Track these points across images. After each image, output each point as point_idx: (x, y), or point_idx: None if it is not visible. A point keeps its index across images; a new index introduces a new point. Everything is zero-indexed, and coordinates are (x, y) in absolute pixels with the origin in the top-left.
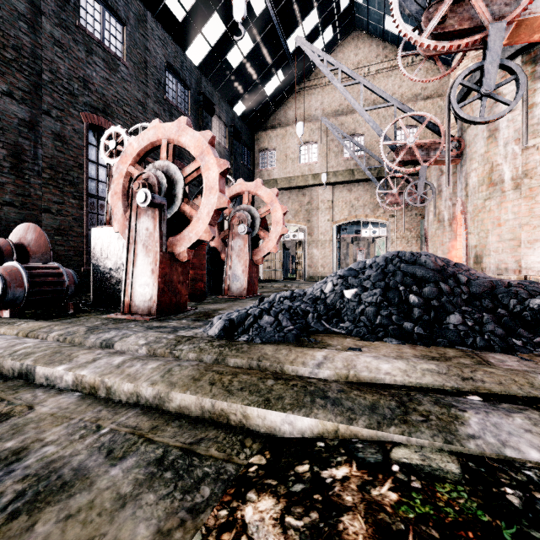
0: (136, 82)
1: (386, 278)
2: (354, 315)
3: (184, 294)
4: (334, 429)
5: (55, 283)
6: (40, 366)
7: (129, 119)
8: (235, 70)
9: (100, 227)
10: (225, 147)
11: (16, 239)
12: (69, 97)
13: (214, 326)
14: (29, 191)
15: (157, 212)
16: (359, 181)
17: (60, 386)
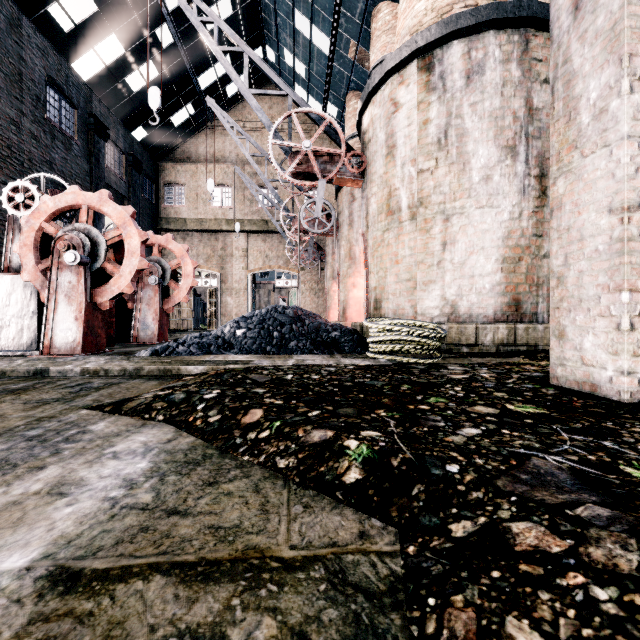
0: (8, 97)
1: (264, 323)
2: (241, 345)
3: (103, 338)
4: (212, 367)
5: None
6: (52, 367)
7: None
8: (136, 94)
9: None
10: (122, 177)
11: None
12: None
13: (144, 354)
14: None
15: (82, 269)
16: (273, 233)
17: (71, 375)
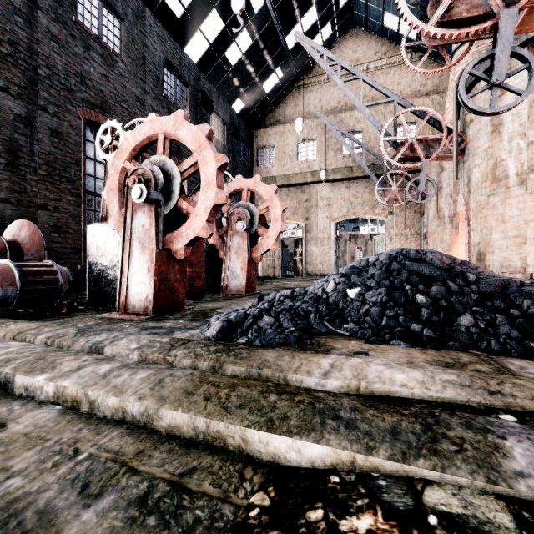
0: (134, 78)
1: (390, 277)
2: (358, 315)
3: (181, 293)
4: (350, 460)
5: (48, 282)
6: (19, 375)
7: (127, 115)
8: (234, 67)
9: (96, 224)
10: (224, 144)
11: (10, 236)
12: (66, 93)
13: (212, 327)
14: (26, 187)
15: (153, 208)
16: (357, 178)
17: (40, 398)
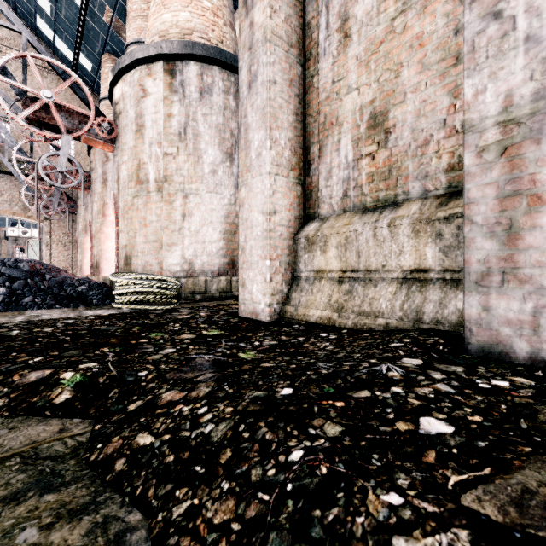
0: None
1: None
2: None
3: None
4: None
5: None
6: None
7: None
8: None
9: None
10: None
11: None
12: None
13: None
14: None
15: None
16: (3, 173)
17: None
